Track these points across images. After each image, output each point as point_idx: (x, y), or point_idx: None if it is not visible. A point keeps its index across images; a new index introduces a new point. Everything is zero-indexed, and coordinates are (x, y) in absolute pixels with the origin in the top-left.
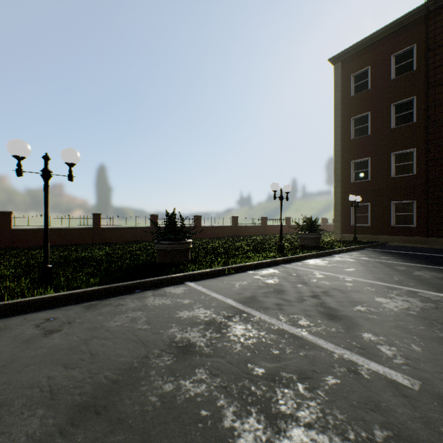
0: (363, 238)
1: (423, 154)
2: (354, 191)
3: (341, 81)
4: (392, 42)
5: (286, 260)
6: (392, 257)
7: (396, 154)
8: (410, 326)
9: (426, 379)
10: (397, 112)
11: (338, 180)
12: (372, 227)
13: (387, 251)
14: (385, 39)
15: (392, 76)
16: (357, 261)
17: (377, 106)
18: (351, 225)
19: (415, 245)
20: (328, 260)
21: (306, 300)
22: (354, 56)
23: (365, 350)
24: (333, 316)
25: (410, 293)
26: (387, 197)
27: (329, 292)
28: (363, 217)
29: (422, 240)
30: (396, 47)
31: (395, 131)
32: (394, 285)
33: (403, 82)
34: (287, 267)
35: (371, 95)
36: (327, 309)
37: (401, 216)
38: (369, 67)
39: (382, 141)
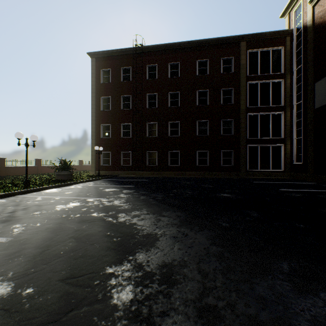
0: (108, 173)
1: (134, 127)
2: (103, 143)
3: (96, 71)
4: (121, 60)
5: (25, 192)
6: (108, 183)
7: (123, 125)
8: (53, 215)
9: (19, 236)
10: (124, 101)
11: (93, 135)
12: (112, 166)
13: (111, 180)
14: (118, 56)
15: (122, 80)
16: (83, 187)
17: (115, 94)
18: (101, 165)
19: (131, 175)
20: (63, 188)
21: (1, 215)
22: (103, 58)
23: (2, 233)
24: (8, 221)
25: (83, 200)
26: (119, 149)
27: (29, 208)
28: (108, 160)
29: (134, 173)
30: (123, 64)
31: (123, 111)
32: (81, 197)
33: (126, 85)
34: (20, 197)
35: (112, 86)
36: (9, 218)
37: (126, 160)
38: (111, 69)
39: (117, 116)
